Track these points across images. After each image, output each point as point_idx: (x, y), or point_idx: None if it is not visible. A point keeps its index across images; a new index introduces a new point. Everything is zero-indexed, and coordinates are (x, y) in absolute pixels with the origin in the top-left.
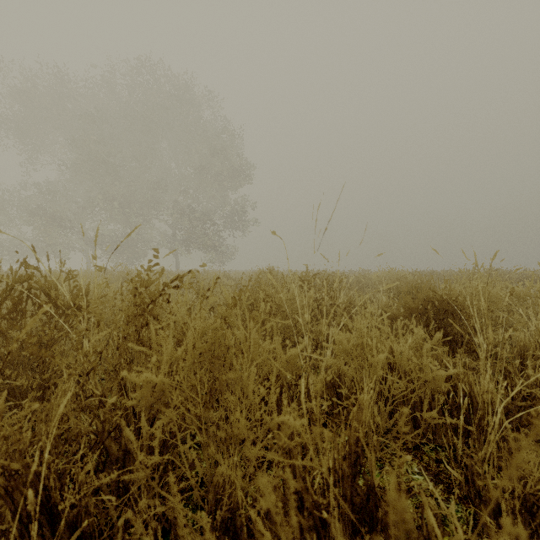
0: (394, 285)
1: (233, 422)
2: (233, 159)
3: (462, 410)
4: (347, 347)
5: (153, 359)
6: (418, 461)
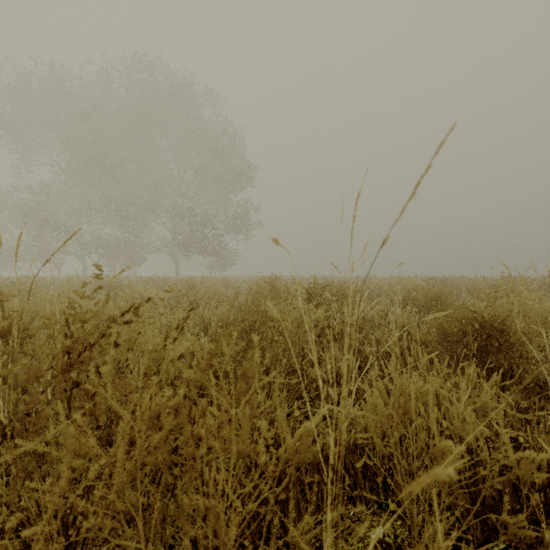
0: (409, 296)
1: None
2: (234, 161)
3: None
4: (385, 412)
5: (8, 526)
6: None
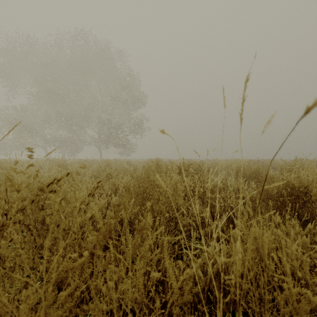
0: (239, 170)
1: None
2: (134, 92)
3: None
4: (244, 258)
5: None
6: None
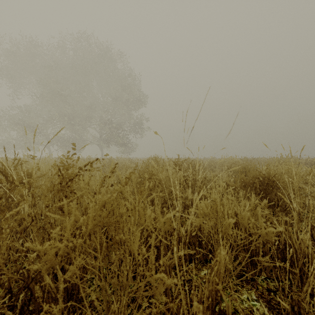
0: (231, 167)
1: (124, 270)
2: (135, 92)
3: (288, 257)
4: (206, 211)
5: (56, 230)
6: (255, 290)
